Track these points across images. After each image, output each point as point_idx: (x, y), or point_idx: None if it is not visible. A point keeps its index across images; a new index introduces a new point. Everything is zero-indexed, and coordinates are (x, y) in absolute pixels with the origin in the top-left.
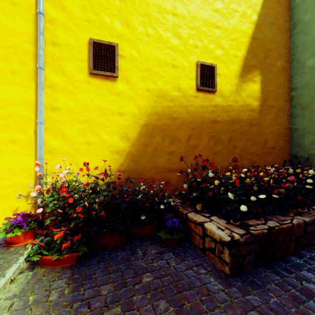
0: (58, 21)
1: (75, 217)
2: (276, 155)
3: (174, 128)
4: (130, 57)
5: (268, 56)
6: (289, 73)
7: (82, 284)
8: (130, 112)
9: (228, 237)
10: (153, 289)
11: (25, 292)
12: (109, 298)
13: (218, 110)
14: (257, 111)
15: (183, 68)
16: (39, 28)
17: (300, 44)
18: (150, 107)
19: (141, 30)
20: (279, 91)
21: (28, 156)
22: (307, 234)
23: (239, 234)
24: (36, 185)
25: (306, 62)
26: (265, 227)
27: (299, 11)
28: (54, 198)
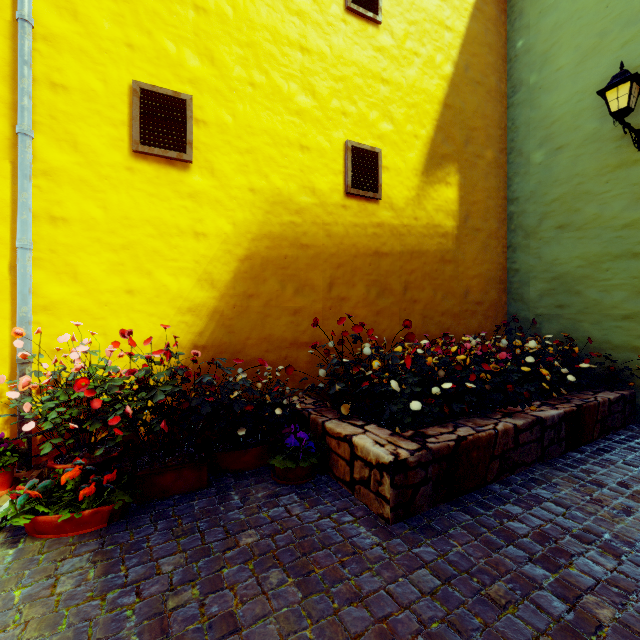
0: (65, 40)
1: (104, 438)
2: (484, 316)
3: (303, 264)
4: (217, 125)
5: (472, 140)
6: (505, 172)
7: (123, 560)
8: (217, 232)
9: (389, 457)
10: (260, 554)
11: (4, 585)
12: (177, 576)
13: (385, 232)
14: (453, 238)
15: (320, 151)
16: (22, 52)
17: (523, 123)
18: (257, 222)
19: (240, 74)
20: (490, 204)
21: None
22: (519, 446)
23: (408, 450)
24: (14, 377)
25: (531, 155)
26: (452, 437)
27: (522, 65)
28: (58, 403)
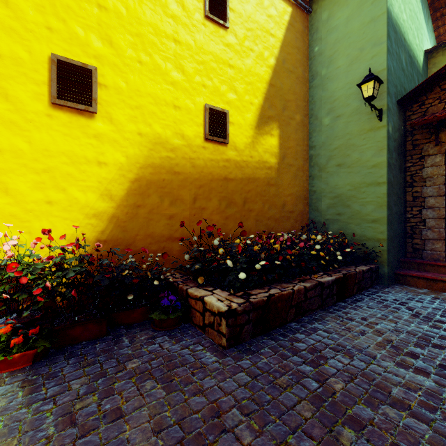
0: None
1: (29, 305)
2: (295, 220)
3: (176, 185)
4: (114, 88)
5: (287, 107)
6: (308, 129)
7: (44, 384)
8: (114, 162)
9: (225, 307)
10: (140, 373)
11: None
12: (83, 390)
13: (231, 165)
14: (275, 170)
15: (187, 110)
16: None
17: (318, 99)
18: (143, 156)
19: (131, 54)
20: (298, 149)
21: None
22: (307, 299)
23: (238, 303)
24: None
25: (323, 120)
26: (266, 295)
27: (317, 63)
28: None
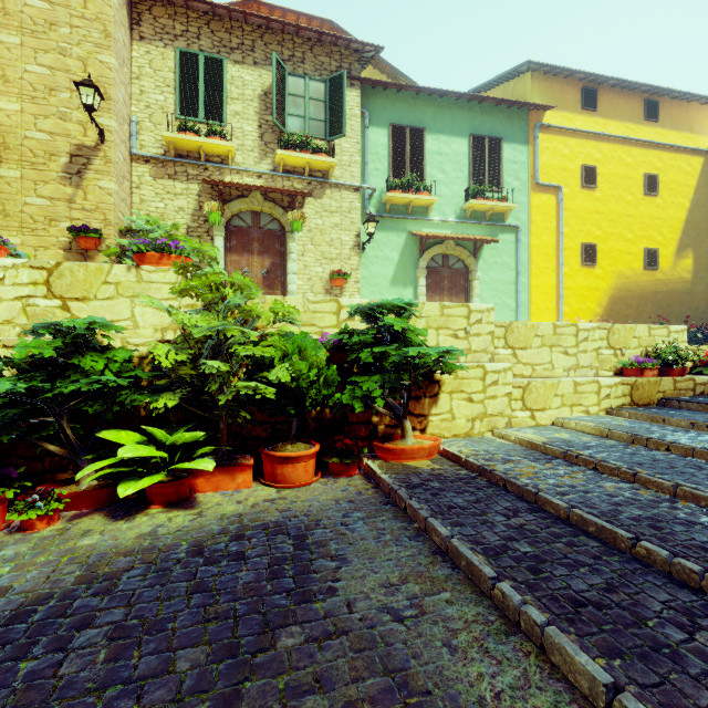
0: (566, 234)
1: None
2: (706, 319)
3: (629, 298)
4: (602, 251)
5: (700, 235)
6: None
7: None
8: (602, 288)
9: None
10: None
11: None
12: None
13: (659, 283)
14: (690, 283)
15: (634, 254)
16: (562, 242)
17: None
18: (614, 284)
19: (609, 231)
20: None
21: (553, 317)
22: None
23: None
24: None
25: None
26: None
27: None
28: None
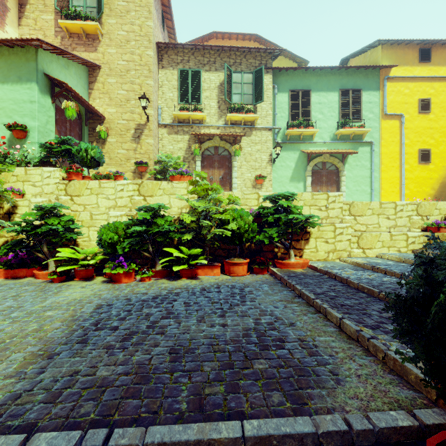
0: (407, 144)
1: None
2: None
3: None
4: (435, 153)
5: None
6: None
7: None
8: (435, 178)
9: None
10: None
11: None
12: None
13: None
14: None
15: None
16: (403, 150)
17: None
18: (444, 174)
19: (440, 140)
20: None
21: (397, 197)
22: None
23: None
24: None
25: None
26: None
27: None
28: None
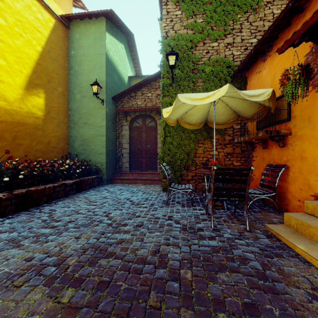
0: None
1: None
2: (58, 152)
3: None
4: None
5: (52, 81)
6: (67, 98)
7: None
8: None
9: None
10: None
11: None
12: None
13: (1, 111)
14: (42, 120)
15: None
16: None
17: (73, 82)
18: None
19: None
20: (60, 109)
21: None
22: (56, 192)
23: (3, 195)
24: None
25: (76, 95)
26: (25, 190)
27: (73, 61)
28: None
